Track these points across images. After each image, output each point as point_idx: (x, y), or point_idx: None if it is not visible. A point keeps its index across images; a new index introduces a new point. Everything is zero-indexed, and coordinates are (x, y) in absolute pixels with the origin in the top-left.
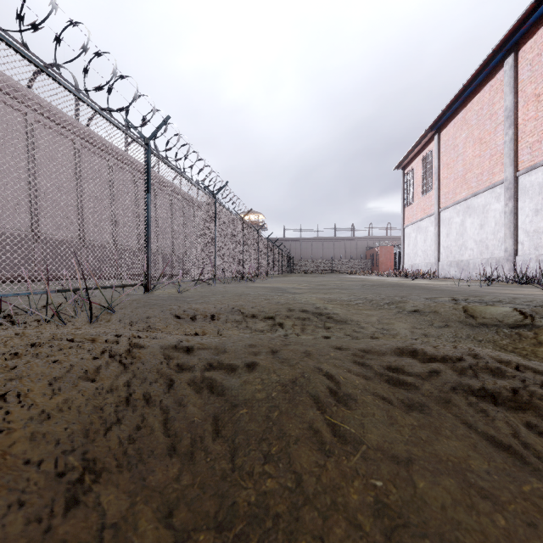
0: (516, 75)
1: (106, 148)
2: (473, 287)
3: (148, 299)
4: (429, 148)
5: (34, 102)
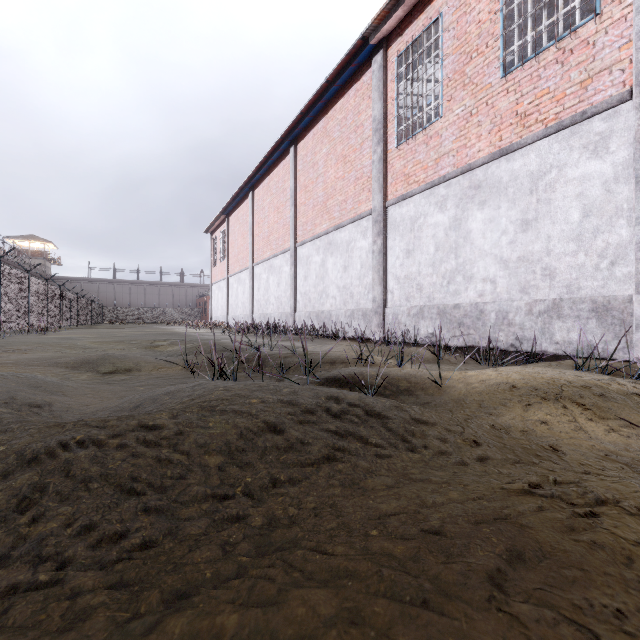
0: (253, 205)
1: None
2: (211, 333)
3: None
4: (224, 226)
5: None
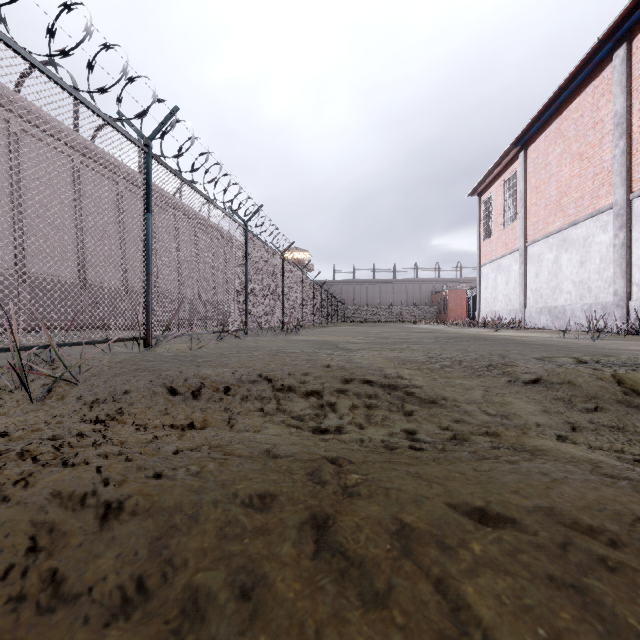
0: (629, 71)
1: (80, 144)
2: (581, 340)
3: (139, 361)
4: (513, 169)
5: (19, 106)
